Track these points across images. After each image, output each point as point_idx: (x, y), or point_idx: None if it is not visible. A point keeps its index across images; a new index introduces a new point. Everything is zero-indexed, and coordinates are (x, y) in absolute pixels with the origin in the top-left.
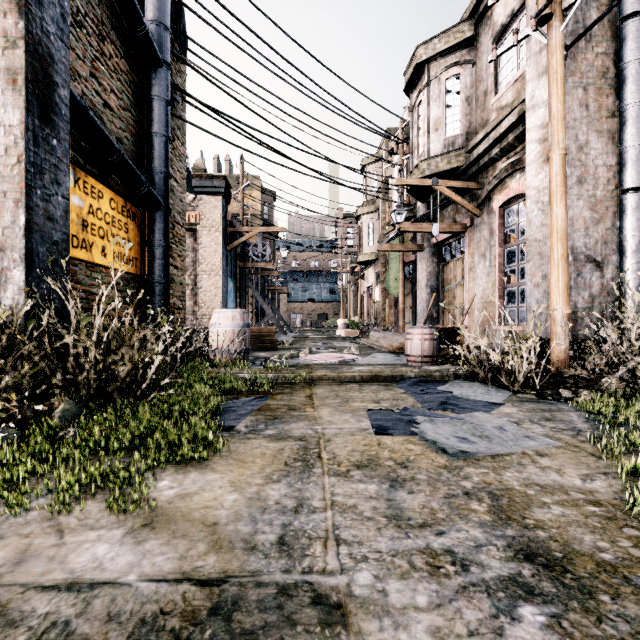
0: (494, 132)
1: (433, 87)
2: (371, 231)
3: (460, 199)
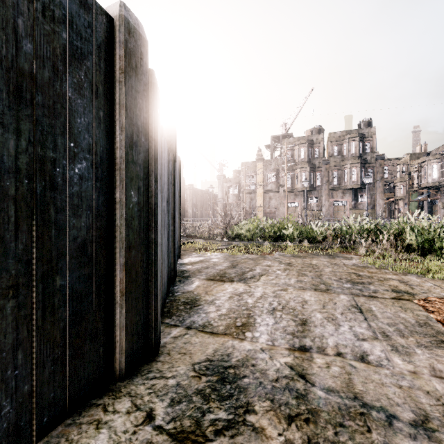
0: (443, 183)
1: (428, 166)
2: (402, 188)
3: (436, 193)
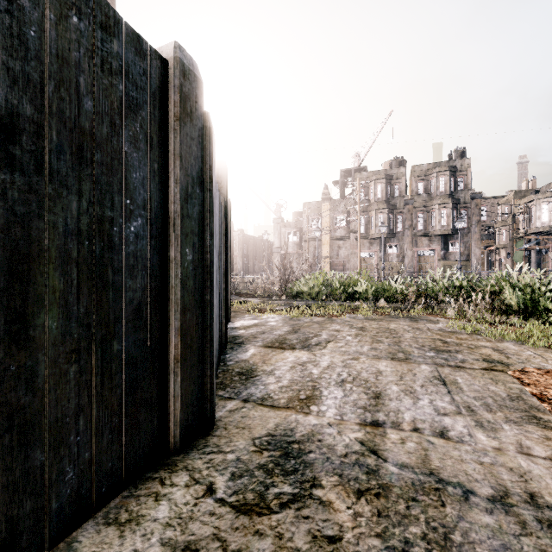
0: None
1: (537, 207)
2: (504, 234)
3: (546, 241)
